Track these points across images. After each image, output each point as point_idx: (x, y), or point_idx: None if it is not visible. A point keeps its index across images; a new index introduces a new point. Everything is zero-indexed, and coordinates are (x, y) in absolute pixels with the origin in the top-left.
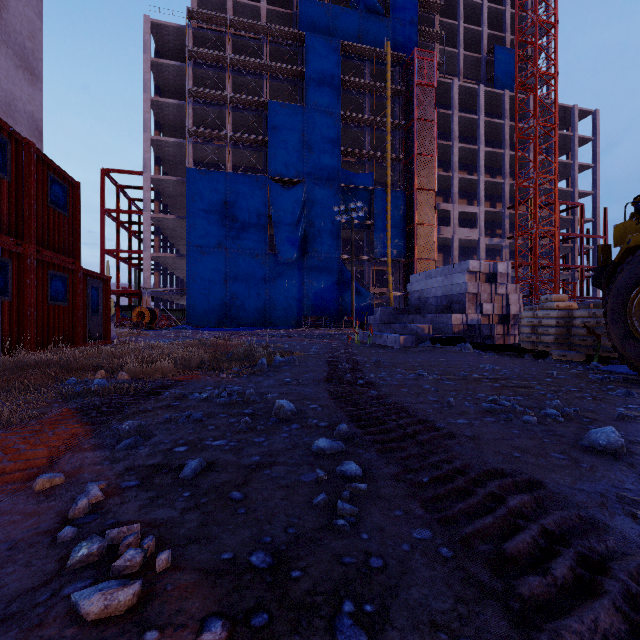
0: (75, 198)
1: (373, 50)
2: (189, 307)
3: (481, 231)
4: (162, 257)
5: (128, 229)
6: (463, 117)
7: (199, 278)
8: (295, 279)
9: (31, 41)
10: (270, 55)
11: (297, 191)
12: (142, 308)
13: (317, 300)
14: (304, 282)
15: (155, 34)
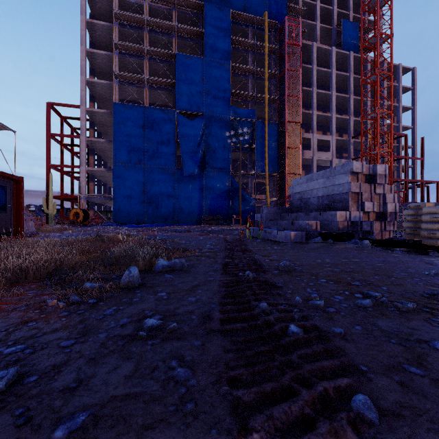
0: None
1: (255, 18)
2: (115, 209)
3: (333, 154)
4: (95, 171)
5: (71, 150)
6: (320, 70)
7: (123, 187)
8: (196, 188)
9: None
10: (178, 20)
11: (198, 122)
12: (77, 209)
13: (213, 204)
14: (203, 190)
15: (90, 1)
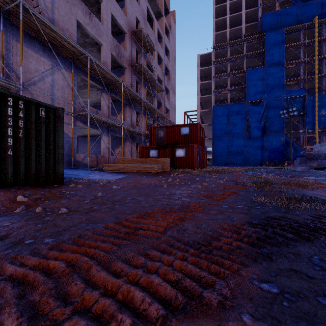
0: (204, 134)
1: (305, 24)
2: (213, 158)
3: None
4: None
5: None
6: None
7: (217, 146)
8: (259, 144)
9: (174, 84)
10: (246, 48)
11: (260, 105)
12: None
13: (271, 153)
14: (264, 145)
15: (200, 58)
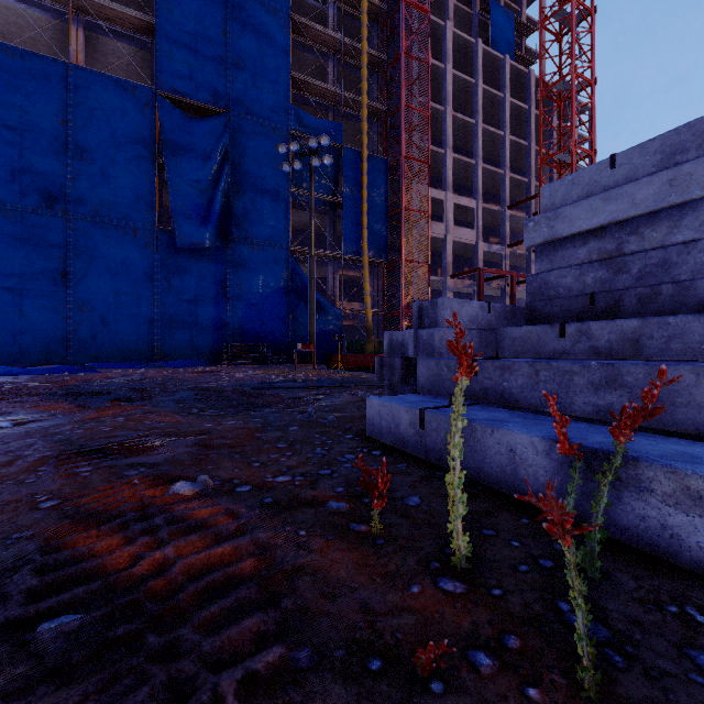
0: None
1: None
2: None
3: (479, 233)
4: None
5: None
6: (458, 77)
7: None
8: (210, 279)
9: None
10: None
11: (214, 126)
12: None
13: (250, 317)
14: (227, 285)
15: None
